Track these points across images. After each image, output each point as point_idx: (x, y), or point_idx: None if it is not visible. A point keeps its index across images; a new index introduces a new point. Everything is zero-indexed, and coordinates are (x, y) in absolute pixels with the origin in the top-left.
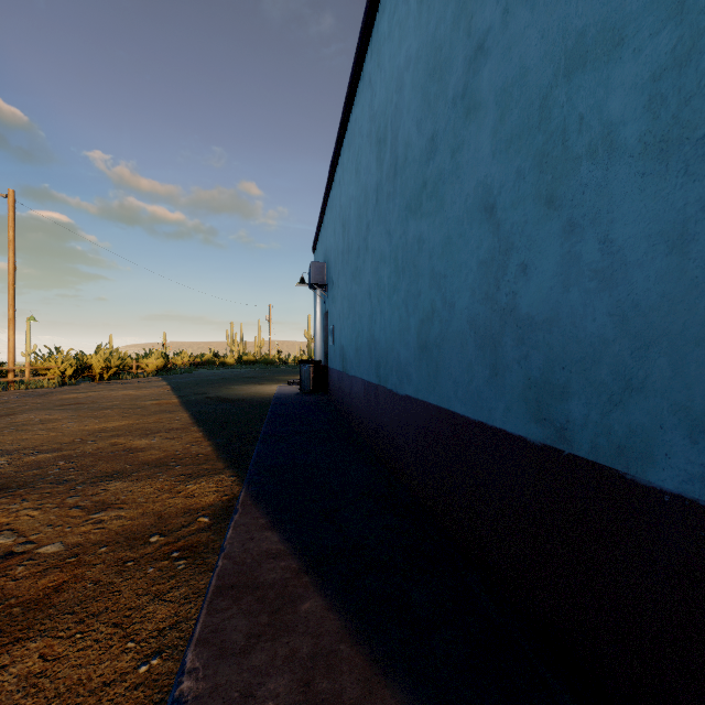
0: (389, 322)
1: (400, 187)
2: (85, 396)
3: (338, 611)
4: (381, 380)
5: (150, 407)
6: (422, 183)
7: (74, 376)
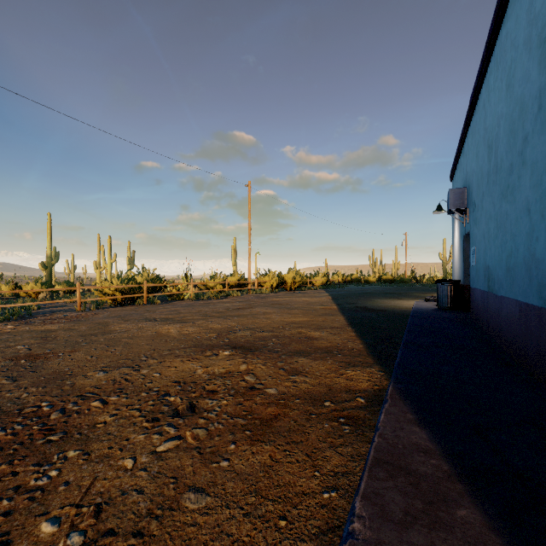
0: None
1: None
2: (283, 299)
3: (502, 537)
4: None
5: (319, 310)
6: None
7: (277, 287)
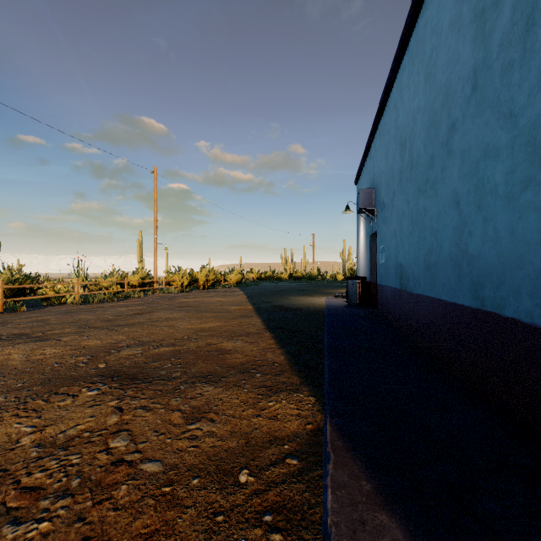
0: (509, 230)
1: None
2: (193, 300)
3: None
4: (486, 304)
5: (233, 311)
6: None
7: (188, 286)
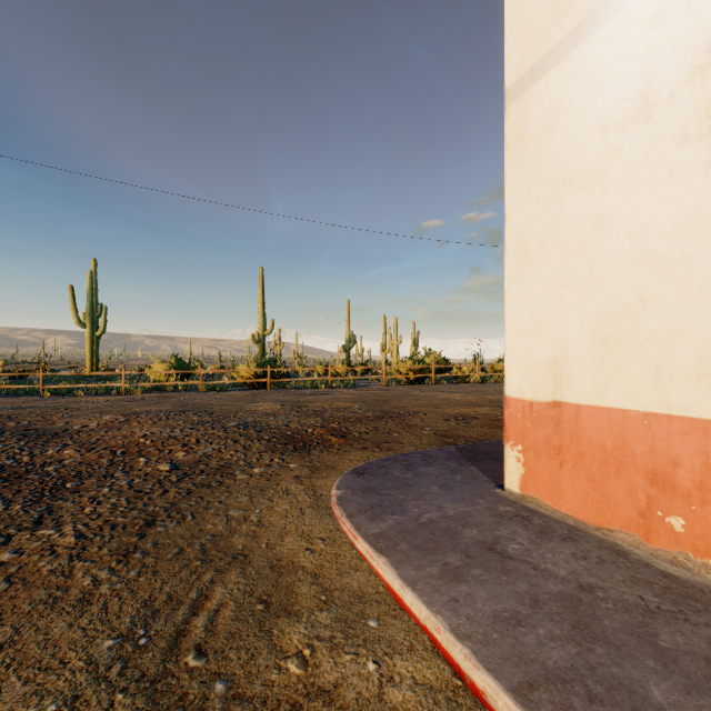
0: None
1: None
2: None
3: None
4: None
5: None
6: None
7: None
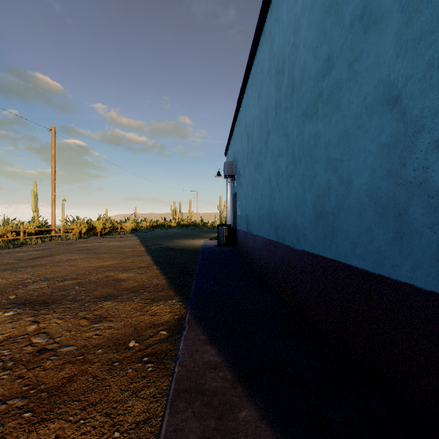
0: (286, 197)
1: (297, 101)
2: (92, 245)
3: (269, 423)
4: (280, 238)
5: (128, 252)
6: (318, 94)
7: (86, 233)
